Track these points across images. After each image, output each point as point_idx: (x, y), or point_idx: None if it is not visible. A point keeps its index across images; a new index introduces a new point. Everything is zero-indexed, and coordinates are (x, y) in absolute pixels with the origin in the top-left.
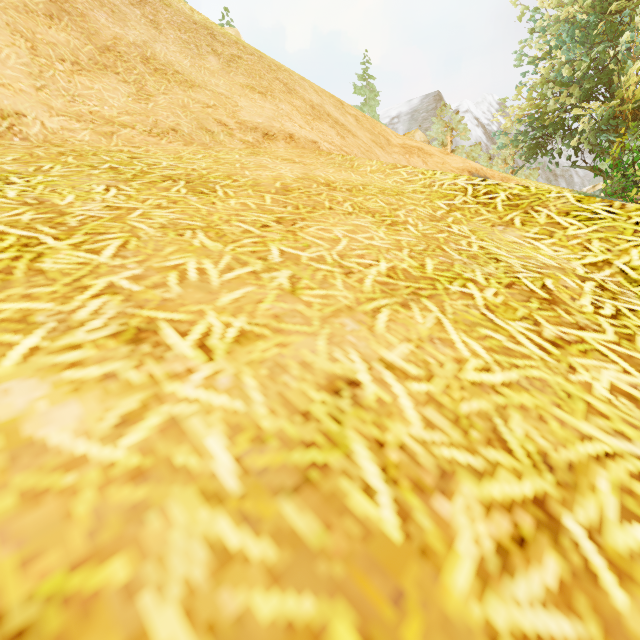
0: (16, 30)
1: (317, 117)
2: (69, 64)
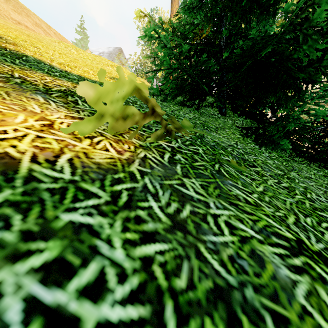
0: None
1: (37, 26)
2: None
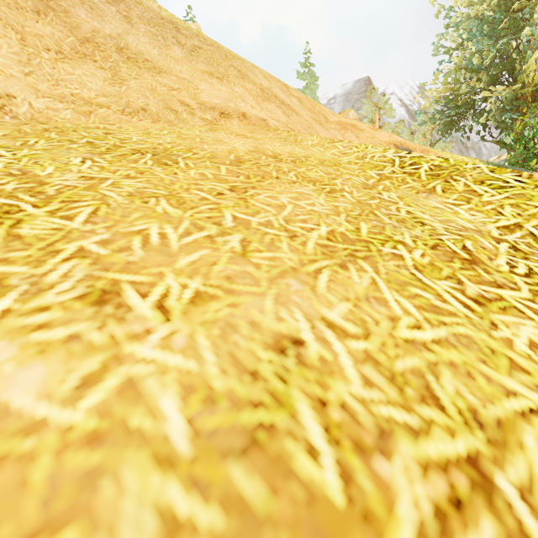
0: (8, 24)
1: (266, 98)
2: (53, 53)
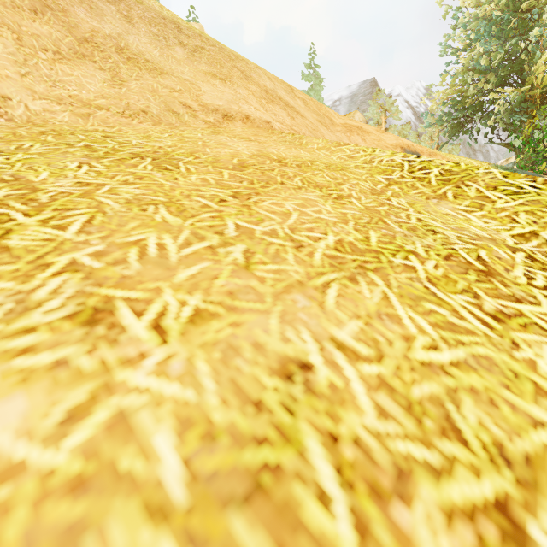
0: (3, 23)
1: (270, 100)
2: (51, 53)
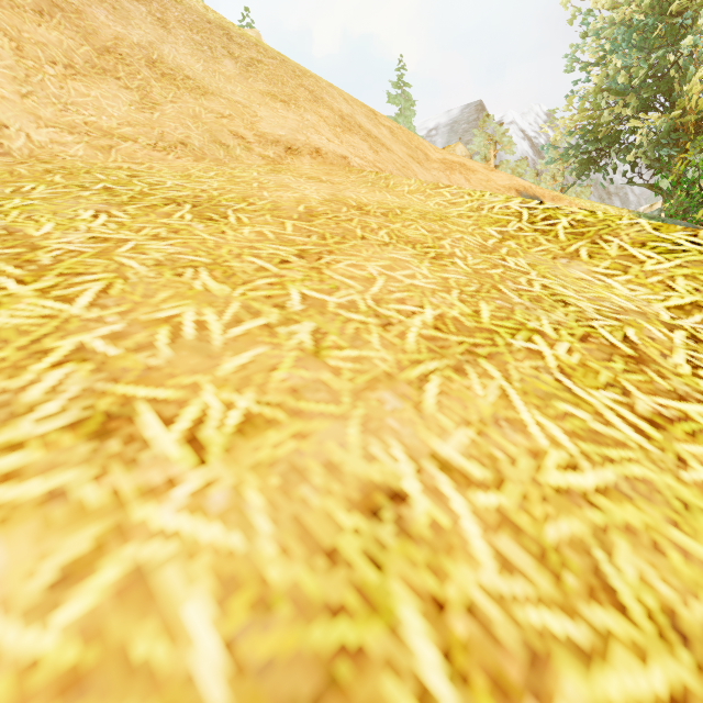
0: None
1: (347, 129)
2: (61, 67)
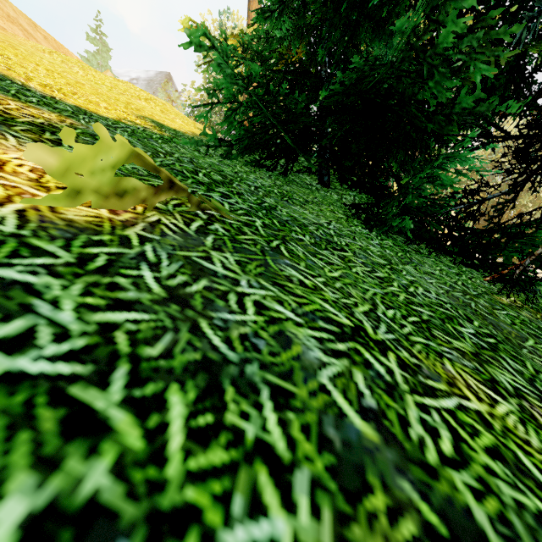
0: None
1: (11, 21)
2: None
